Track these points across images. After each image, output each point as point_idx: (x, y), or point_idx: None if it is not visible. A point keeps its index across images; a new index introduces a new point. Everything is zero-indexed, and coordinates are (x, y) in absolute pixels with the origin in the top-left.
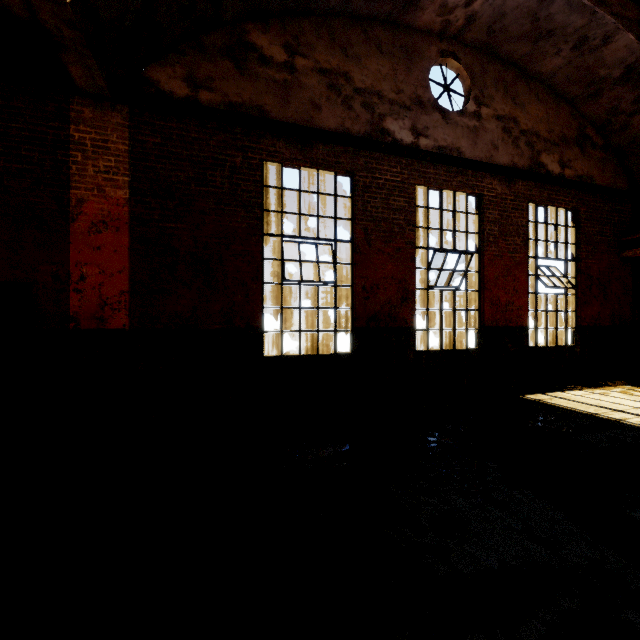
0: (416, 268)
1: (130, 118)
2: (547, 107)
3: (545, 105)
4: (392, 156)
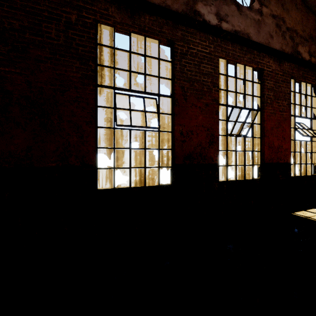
0: (219, 119)
1: None
2: (302, 14)
3: (300, 13)
4: (202, 33)
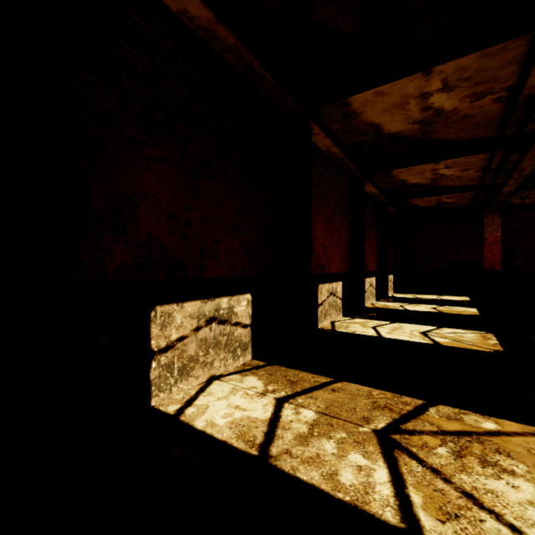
0: None
1: (501, 214)
2: None
3: None
4: None
